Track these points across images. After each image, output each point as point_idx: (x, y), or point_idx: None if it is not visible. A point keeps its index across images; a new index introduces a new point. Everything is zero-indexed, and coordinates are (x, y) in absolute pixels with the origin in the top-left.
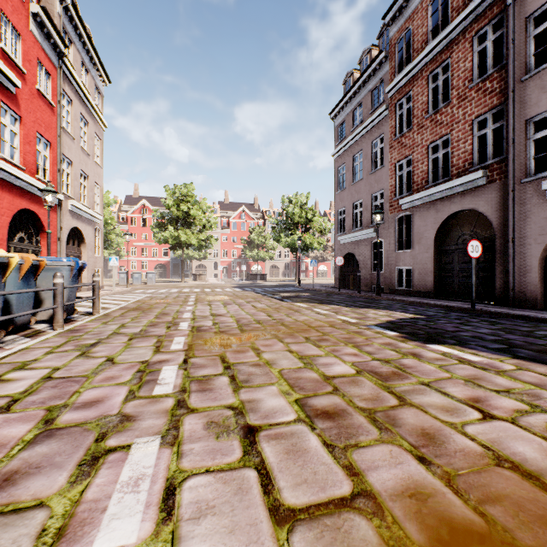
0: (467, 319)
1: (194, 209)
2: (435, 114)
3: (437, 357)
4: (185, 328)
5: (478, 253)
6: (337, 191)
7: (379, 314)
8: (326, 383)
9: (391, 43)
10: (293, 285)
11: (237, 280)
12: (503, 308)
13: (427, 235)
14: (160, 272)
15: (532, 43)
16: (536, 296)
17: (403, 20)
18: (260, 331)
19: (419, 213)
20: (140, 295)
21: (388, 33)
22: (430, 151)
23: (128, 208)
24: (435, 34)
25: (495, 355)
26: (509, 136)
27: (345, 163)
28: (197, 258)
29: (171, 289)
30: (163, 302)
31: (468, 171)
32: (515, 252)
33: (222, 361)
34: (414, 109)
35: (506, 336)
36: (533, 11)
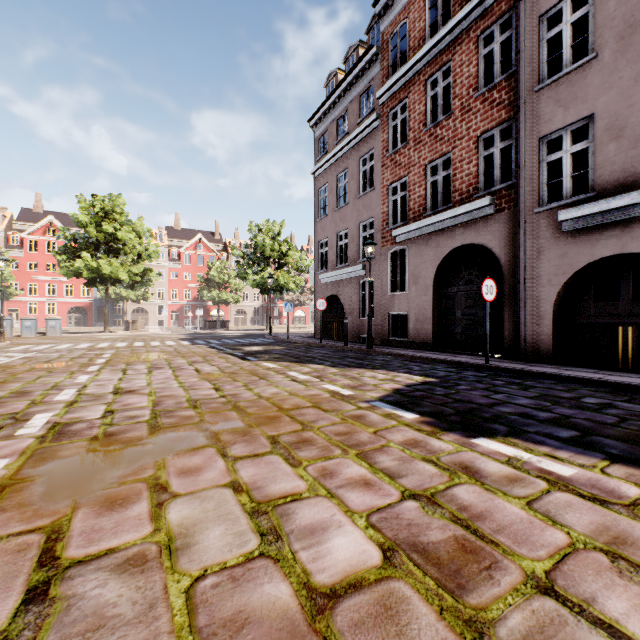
0: (489, 381)
1: (123, 231)
2: (435, 127)
3: (507, 474)
4: (31, 431)
5: (492, 295)
6: (317, 218)
7: (378, 377)
8: (318, 638)
9: (382, 38)
10: (263, 334)
11: (189, 329)
12: (518, 362)
13: (426, 274)
14: (77, 318)
15: (545, 47)
16: (550, 347)
17: (398, 10)
18: (189, 427)
19: (416, 247)
20: (14, 355)
21: (379, 28)
22: (429, 172)
23: (25, 227)
24: (432, 35)
25: (582, 456)
26: (521, 156)
27: (328, 184)
28: (134, 299)
29: (80, 343)
30: (44, 367)
31: (473, 197)
32: (527, 295)
33: (42, 555)
34: (410, 120)
35: (558, 410)
36: (547, 9)
